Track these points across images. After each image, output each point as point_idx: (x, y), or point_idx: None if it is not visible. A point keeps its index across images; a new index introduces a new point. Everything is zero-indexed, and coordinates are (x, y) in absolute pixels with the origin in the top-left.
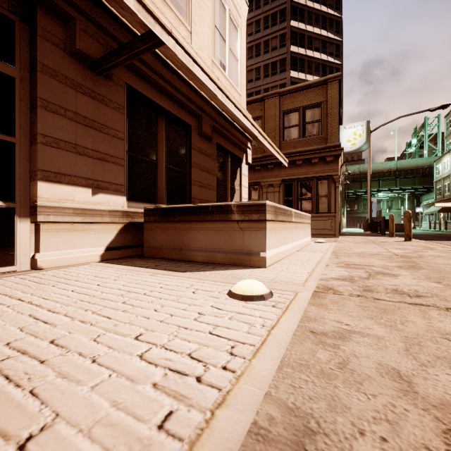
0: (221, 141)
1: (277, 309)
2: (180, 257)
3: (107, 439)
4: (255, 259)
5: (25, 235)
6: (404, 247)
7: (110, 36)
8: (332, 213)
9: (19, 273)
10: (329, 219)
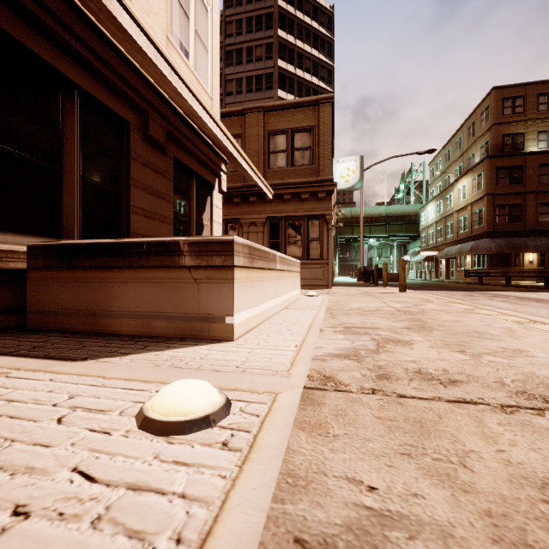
0: (182, 155)
1: (232, 452)
2: (92, 328)
3: None
4: (217, 328)
5: None
6: (402, 300)
7: None
8: (325, 260)
9: None
10: (321, 267)
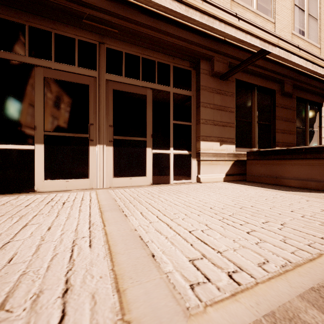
0: (300, 94)
1: None
2: (275, 183)
3: (313, 230)
4: None
5: (194, 166)
6: None
7: (228, 56)
8: None
9: (194, 183)
10: None
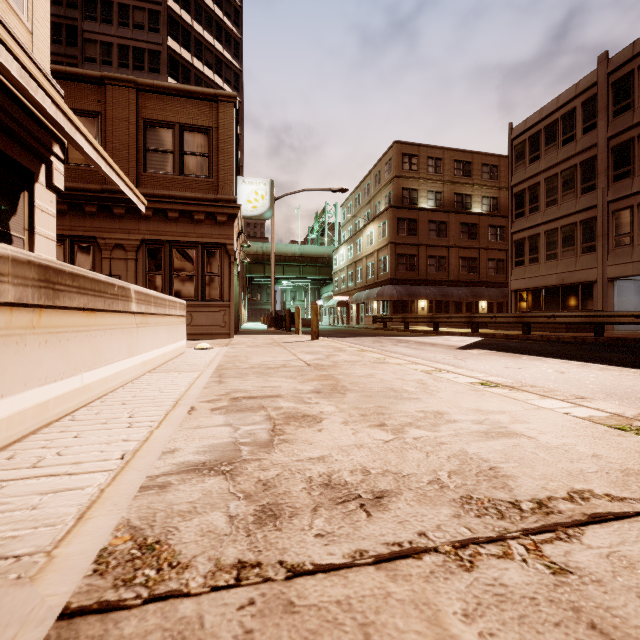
0: None
1: None
2: None
3: None
4: None
5: None
6: (314, 350)
7: None
8: (226, 302)
9: None
10: (221, 310)
